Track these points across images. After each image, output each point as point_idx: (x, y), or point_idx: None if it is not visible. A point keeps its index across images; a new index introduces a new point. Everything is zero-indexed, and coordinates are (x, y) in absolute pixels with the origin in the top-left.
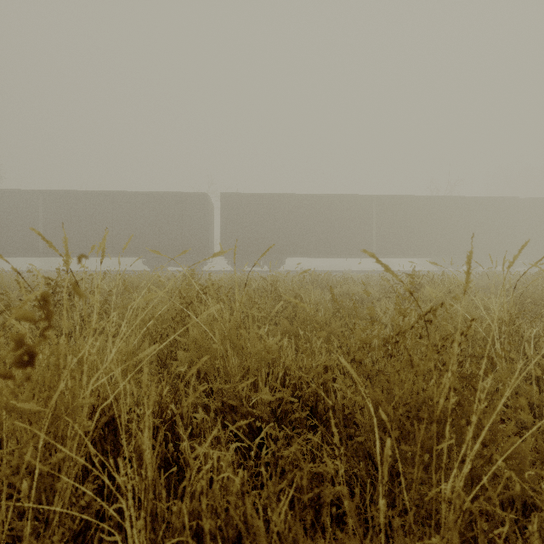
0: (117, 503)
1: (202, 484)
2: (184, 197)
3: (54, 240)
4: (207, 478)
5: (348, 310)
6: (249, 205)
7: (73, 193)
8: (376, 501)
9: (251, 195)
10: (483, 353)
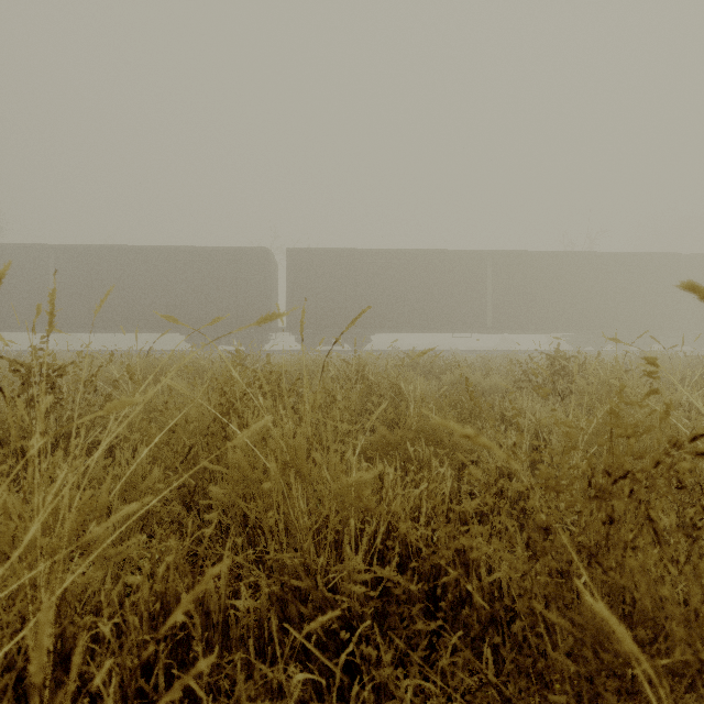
0: None
1: None
2: (238, 254)
3: (69, 310)
4: None
5: (469, 408)
6: (324, 264)
7: (94, 248)
8: None
9: (327, 251)
10: None
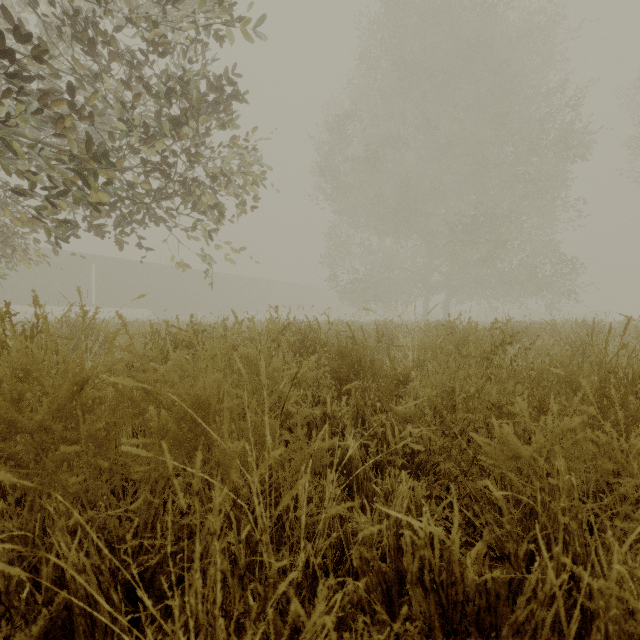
0: None
1: None
2: None
3: None
4: None
5: None
6: None
7: None
8: None
9: None
10: None
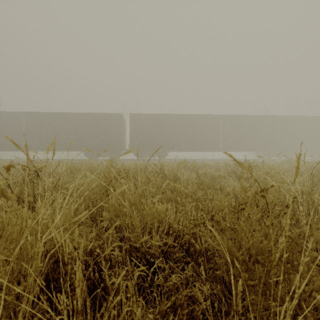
0: (61, 314)
1: (114, 312)
2: (108, 116)
3: (32, 141)
4: (119, 299)
5: (206, 184)
6: (147, 120)
7: (43, 113)
8: (228, 310)
9: (148, 115)
10: (298, 217)
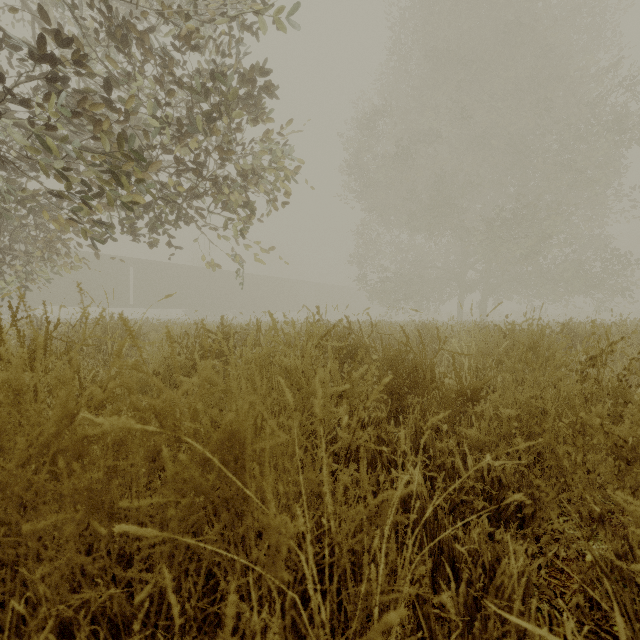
0: None
1: None
2: None
3: None
4: None
5: None
6: None
7: None
8: None
9: None
10: None
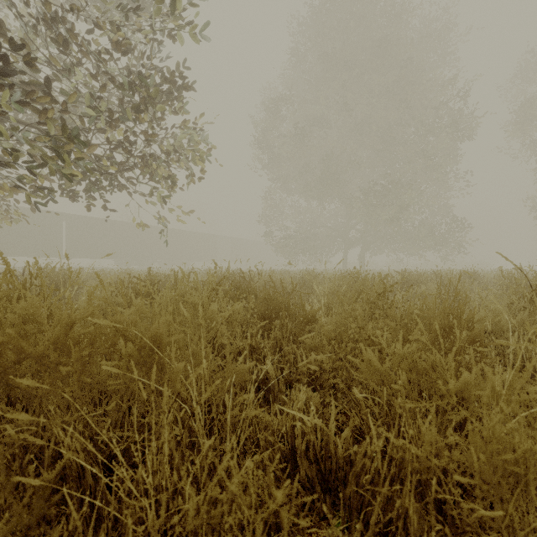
0: None
1: None
2: None
3: None
4: None
5: None
6: None
7: None
8: None
9: None
10: None
